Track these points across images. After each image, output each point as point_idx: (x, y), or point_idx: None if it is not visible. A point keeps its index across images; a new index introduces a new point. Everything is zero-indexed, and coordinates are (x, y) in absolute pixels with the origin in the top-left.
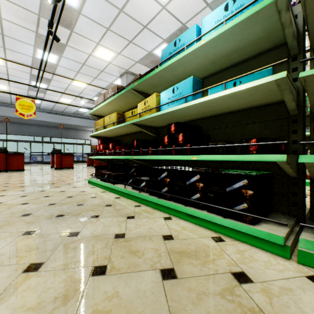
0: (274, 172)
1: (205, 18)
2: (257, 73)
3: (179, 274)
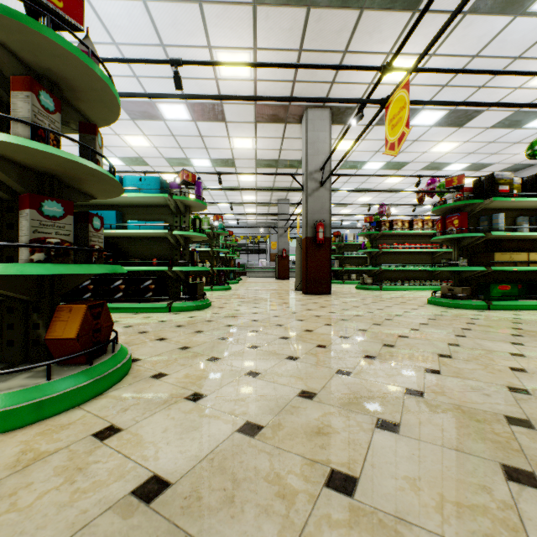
0: (168, 277)
1: (127, 177)
2: (158, 222)
3: (121, 321)
